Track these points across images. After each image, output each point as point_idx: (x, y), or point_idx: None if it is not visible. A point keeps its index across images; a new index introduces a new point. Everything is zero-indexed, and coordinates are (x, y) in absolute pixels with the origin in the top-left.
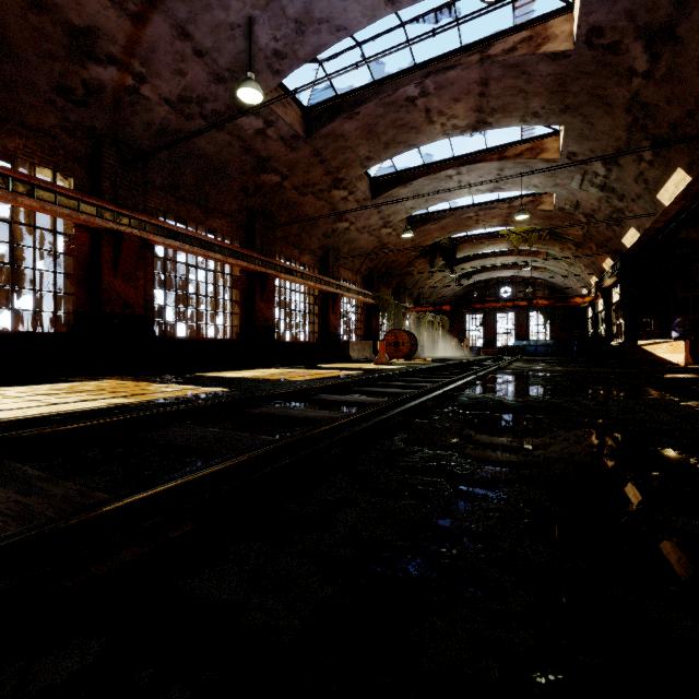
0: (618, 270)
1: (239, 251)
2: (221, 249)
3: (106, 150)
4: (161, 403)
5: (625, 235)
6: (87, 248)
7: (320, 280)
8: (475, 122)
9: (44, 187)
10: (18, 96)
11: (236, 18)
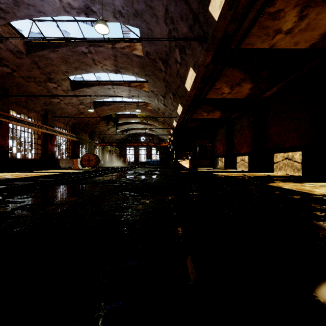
0: (173, 134)
1: None
2: None
3: None
4: None
5: (173, 122)
6: None
7: (41, 126)
8: (115, 70)
9: None
10: None
11: None
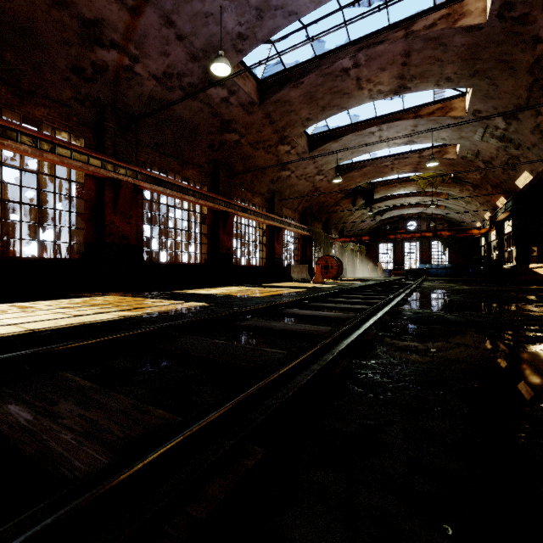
0: (512, 206)
1: (207, 194)
2: (193, 193)
3: (108, 116)
4: (160, 316)
5: (518, 177)
6: (94, 193)
7: (268, 216)
8: (397, 87)
9: (62, 145)
10: (43, 75)
11: (210, 7)
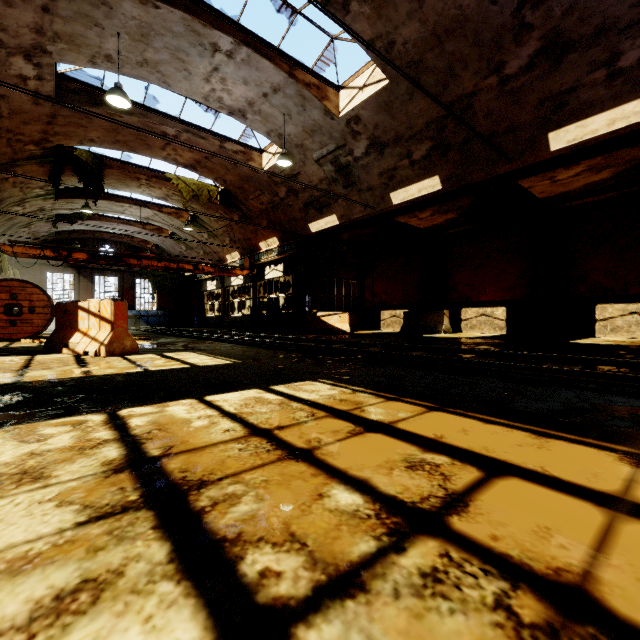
0: (299, 250)
1: None
2: None
3: None
4: None
5: (318, 220)
6: None
7: None
8: None
9: None
10: None
11: None
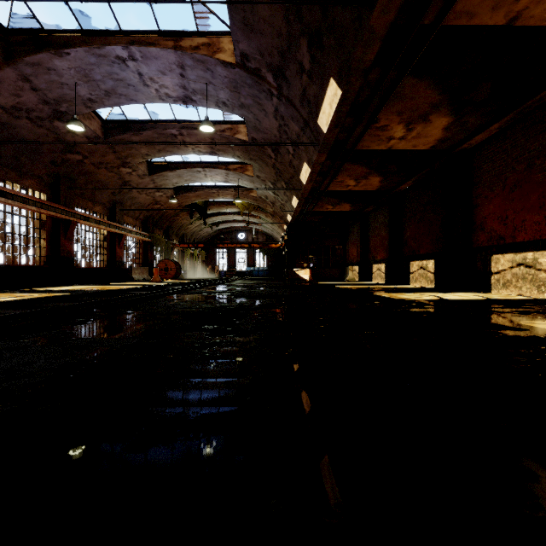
0: (287, 232)
1: (49, 204)
2: (35, 203)
3: None
4: None
5: (287, 216)
6: None
7: (110, 224)
8: (210, 152)
9: None
10: None
11: (66, 81)
